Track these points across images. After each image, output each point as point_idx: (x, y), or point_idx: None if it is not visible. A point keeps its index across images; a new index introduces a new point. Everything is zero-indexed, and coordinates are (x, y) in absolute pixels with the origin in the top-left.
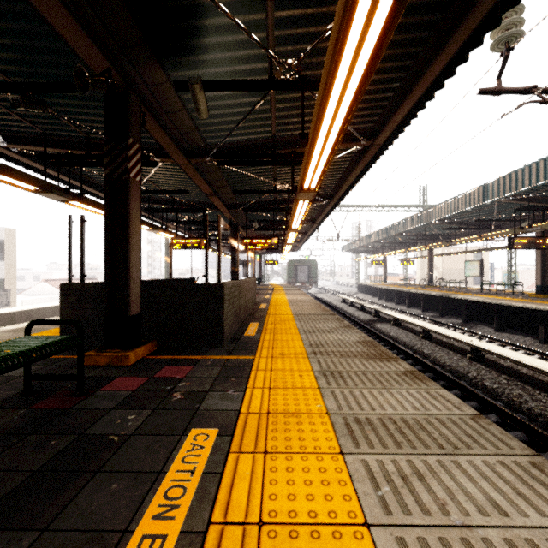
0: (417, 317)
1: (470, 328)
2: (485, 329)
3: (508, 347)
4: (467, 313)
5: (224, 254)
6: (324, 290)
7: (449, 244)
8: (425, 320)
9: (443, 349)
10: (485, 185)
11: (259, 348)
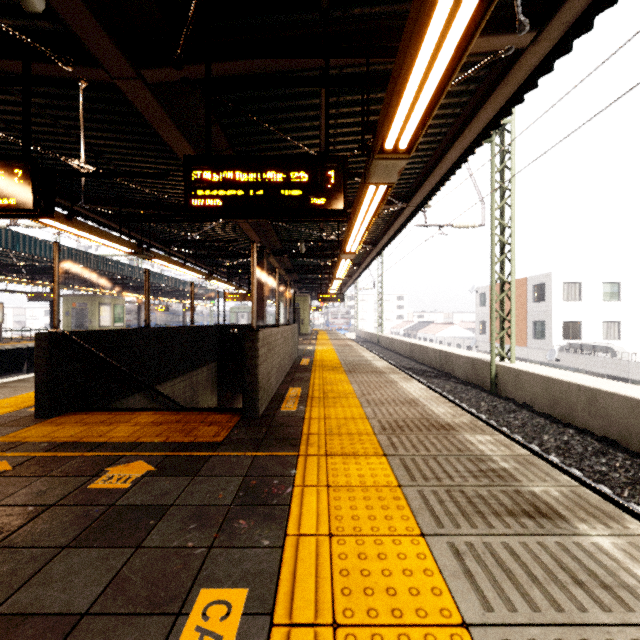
0: None
1: None
2: None
3: None
4: None
5: None
6: None
7: None
8: None
9: None
10: None
11: None
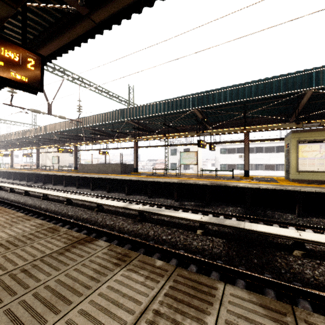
0: (20, 185)
1: (44, 186)
2: (50, 185)
3: (49, 190)
4: (44, 180)
5: None
6: None
7: (40, 148)
8: (23, 186)
9: (15, 194)
10: (46, 126)
11: None
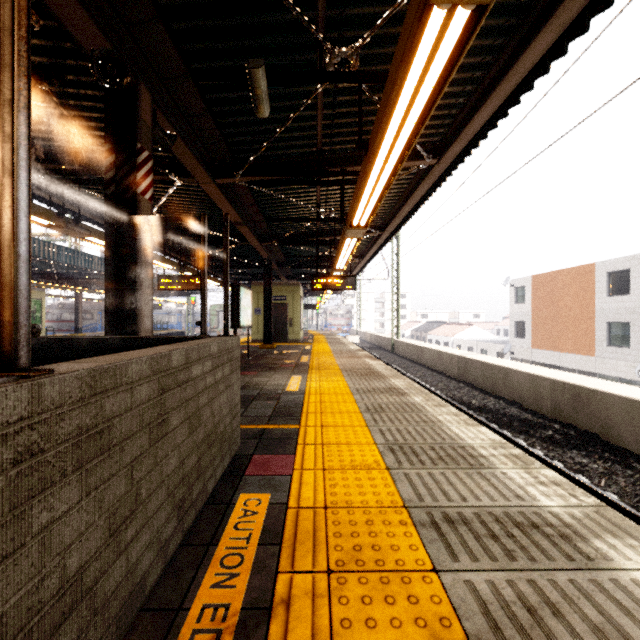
0: None
1: None
2: None
3: None
4: None
5: None
6: None
7: None
8: None
9: None
10: None
11: None
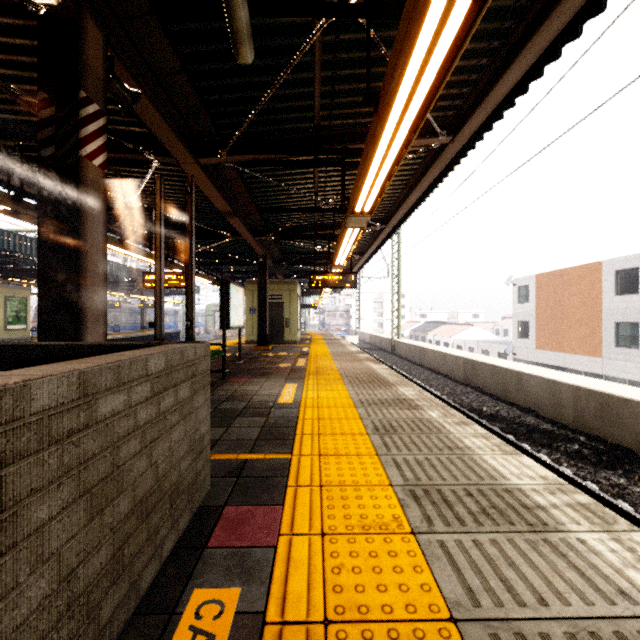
0: None
1: None
2: None
3: None
4: None
5: None
6: None
7: None
8: None
9: None
10: None
11: None
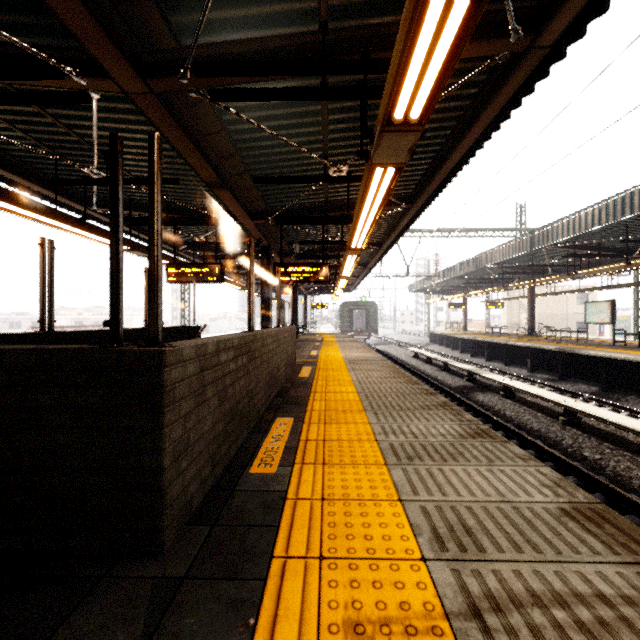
0: (527, 381)
1: (617, 401)
2: None
3: None
4: (608, 378)
5: (258, 294)
6: (385, 340)
7: (573, 277)
8: (541, 387)
9: (617, 451)
10: None
11: (278, 557)
